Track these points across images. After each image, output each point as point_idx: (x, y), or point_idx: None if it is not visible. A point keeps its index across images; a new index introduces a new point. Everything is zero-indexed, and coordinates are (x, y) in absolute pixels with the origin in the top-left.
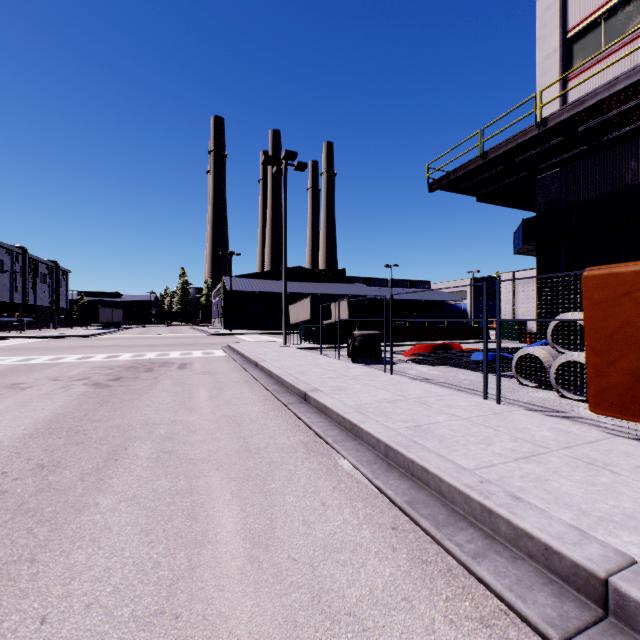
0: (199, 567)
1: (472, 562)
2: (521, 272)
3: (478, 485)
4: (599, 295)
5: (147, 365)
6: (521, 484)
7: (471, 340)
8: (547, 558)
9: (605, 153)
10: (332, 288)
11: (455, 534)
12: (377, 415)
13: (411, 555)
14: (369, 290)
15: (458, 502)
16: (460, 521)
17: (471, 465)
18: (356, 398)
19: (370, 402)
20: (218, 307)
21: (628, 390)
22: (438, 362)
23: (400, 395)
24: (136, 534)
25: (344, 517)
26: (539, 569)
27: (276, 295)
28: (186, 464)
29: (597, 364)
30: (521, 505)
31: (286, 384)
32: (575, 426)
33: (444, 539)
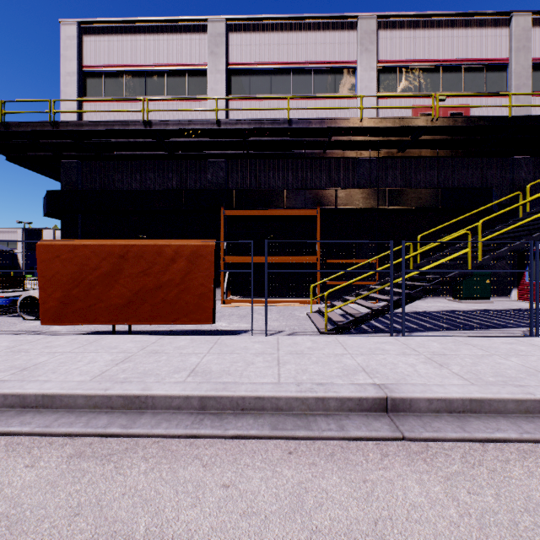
0: None
1: None
2: None
3: None
4: (46, 256)
5: None
6: None
7: (9, 289)
8: None
9: (105, 163)
10: None
11: None
12: None
13: None
14: None
15: None
16: None
17: None
18: None
19: None
20: None
21: (58, 309)
22: None
23: None
24: None
25: None
26: None
27: None
28: None
29: (44, 296)
30: None
31: None
32: (33, 336)
33: None
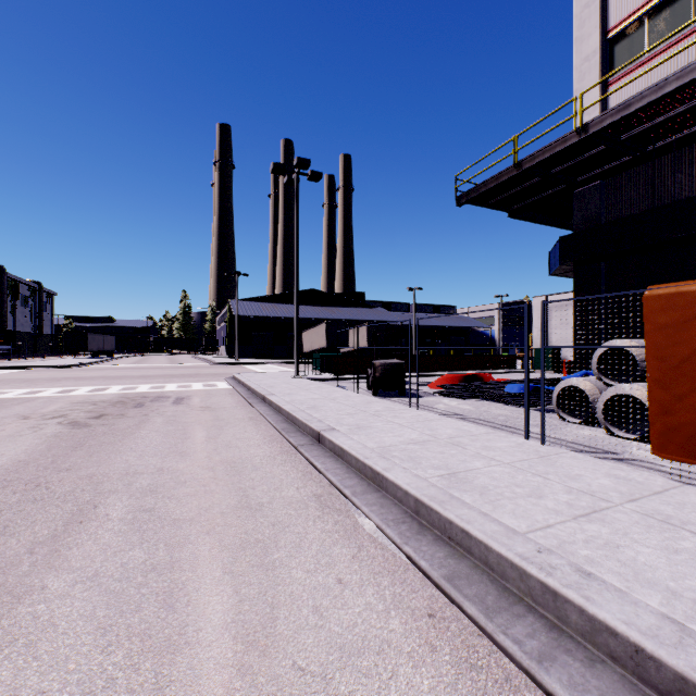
0: (169, 685)
1: (538, 669)
2: (555, 296)
3: (536, 556)
4: (664, 318)
5: (137, 400)
6: (588, 553)
7: (501, 370)
8: (638, 664)
9: (649, 165)
10: (350, 313)
11: (511, 625)
12: (404, 460)
13: (456, 657)
14: (390, 315)
15: (511, 578)
16: (515, 604)
17: (522, 526)
18: (378, 439)
19: (395, 444)
20: (223, 334)
21: None
22: (468, 395)
23: (429, 435)
24: (89, 633)
25: (366, 600)
26: (627, 678)
27: (288, 320)
28: (169, 527)
29: (662, 399)
30: (594, 585)
31: (297, 422)
32: (635, 472)
33: (497, 633)
